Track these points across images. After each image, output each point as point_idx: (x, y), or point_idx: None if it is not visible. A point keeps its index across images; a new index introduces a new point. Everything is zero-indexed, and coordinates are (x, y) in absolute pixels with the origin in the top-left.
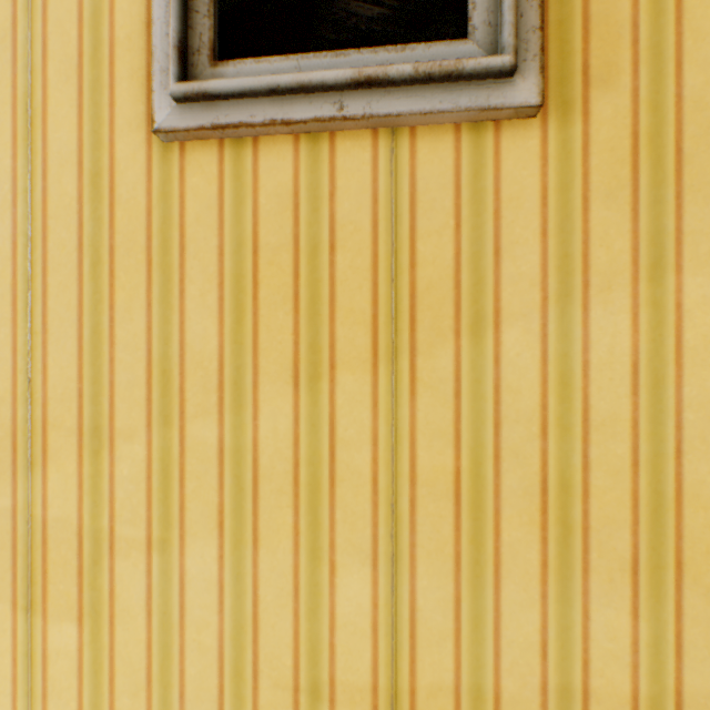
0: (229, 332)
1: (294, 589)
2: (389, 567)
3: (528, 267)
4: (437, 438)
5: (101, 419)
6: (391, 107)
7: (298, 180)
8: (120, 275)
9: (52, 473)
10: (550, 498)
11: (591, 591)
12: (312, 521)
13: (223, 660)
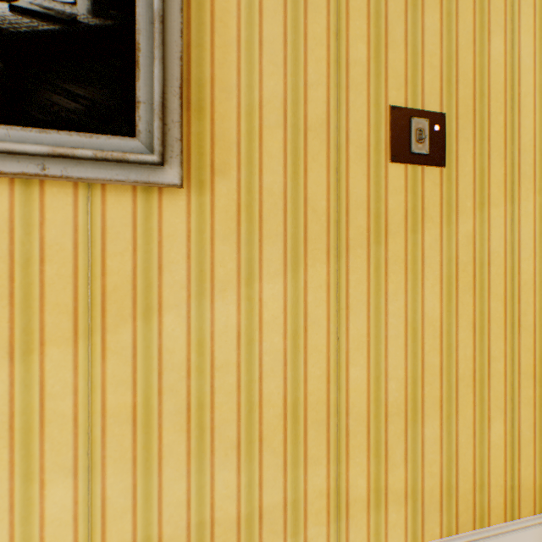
0: None
1: (10, 506)
2: (87, 474)
3: (180, 277)
4: (121, 385)
5: None
6: (82, 172)
7: (14, 211)
8: None
9: None
10: (193, 413)
11: (216, 463)
12: (26, 454)
13: None
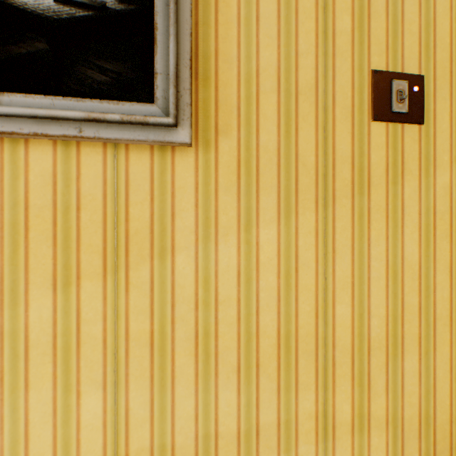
0: (8, 258)
1: (54, 411)
2: (114, 388)
3: (189, 223)
4: (141, 314)
5: None
6: (111, 134)
7: (57, 167)
8: None
9: None
10: (200, 340)
11: (219, 384)
12: (65, 369)
13: None
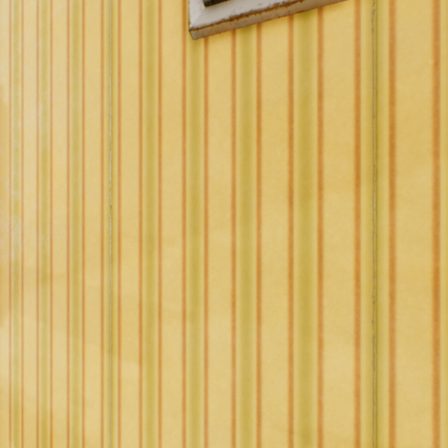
0: (239, 167)
1: (288, 356)
2: (370, 346)
3: None
4: (415, 243)
5: (153, 231)
6: None
7: (292, 49)
8: (165, 134)
9: (123, 265)
10: None
11: None
12: (303, 306)
13: (234, 401)
